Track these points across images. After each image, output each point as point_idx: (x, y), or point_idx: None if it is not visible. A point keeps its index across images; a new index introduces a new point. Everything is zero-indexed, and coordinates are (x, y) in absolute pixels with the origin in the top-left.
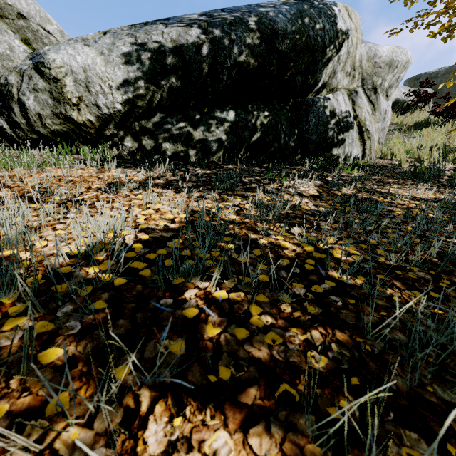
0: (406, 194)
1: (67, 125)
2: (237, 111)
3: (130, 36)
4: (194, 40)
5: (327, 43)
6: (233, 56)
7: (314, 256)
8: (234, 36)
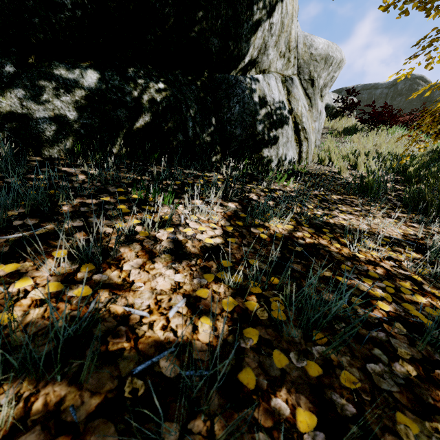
0: (365, 227)
1: None
2: (104, 73)
3: None
4: None
5: None
6: None
7: None
8: None
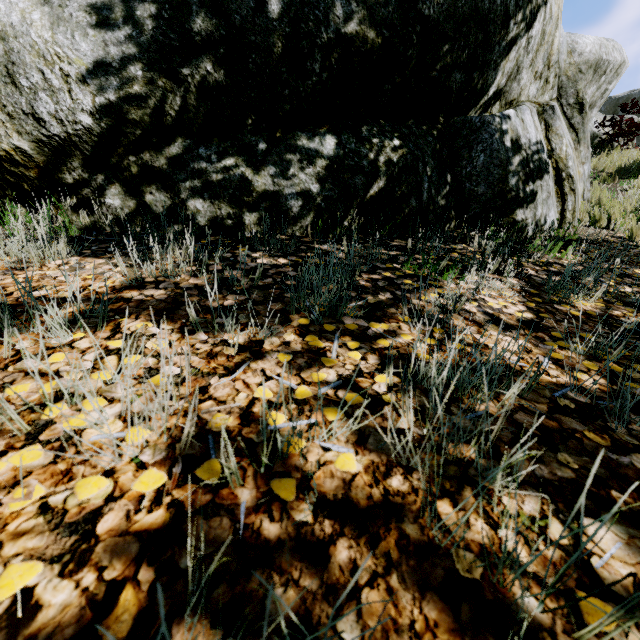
0: None
1: None
2: (341, 137)
3: None
4: None
5: (511, 10)
6: (333, 22)
7: None
8: None
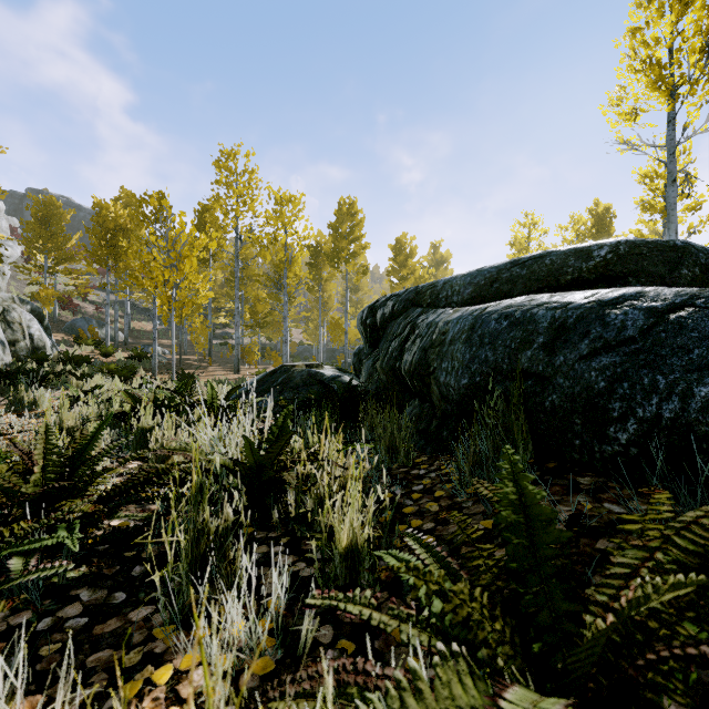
0: None
1: None
2: None
3: None
4: None
5: None
6: None
7: None
8: None
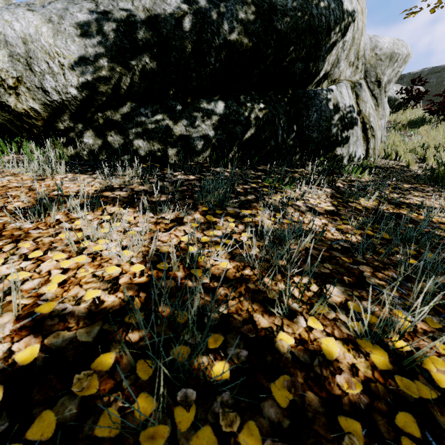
0: (436, 205)
1: (1, 115)
2: (227, 102)
3: (90, 1)
4: (173, 11)
5: (332, 25)
6: (222, 33)
7: (403, 393)
8: (223, 8)
